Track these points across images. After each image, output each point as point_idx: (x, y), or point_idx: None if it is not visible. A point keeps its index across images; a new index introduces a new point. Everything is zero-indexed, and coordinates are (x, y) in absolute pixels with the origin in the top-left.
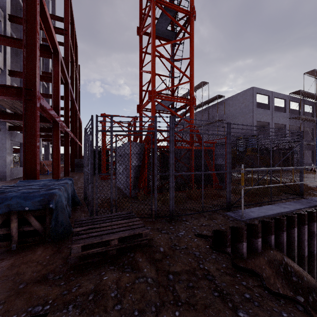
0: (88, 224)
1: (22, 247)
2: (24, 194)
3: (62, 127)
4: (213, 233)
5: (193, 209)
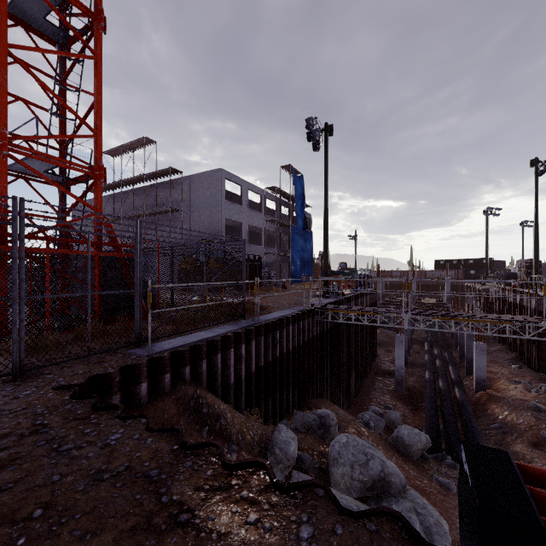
0: None
1: None
2: None
3: None
4: (88, 379)
5: (69, 353)
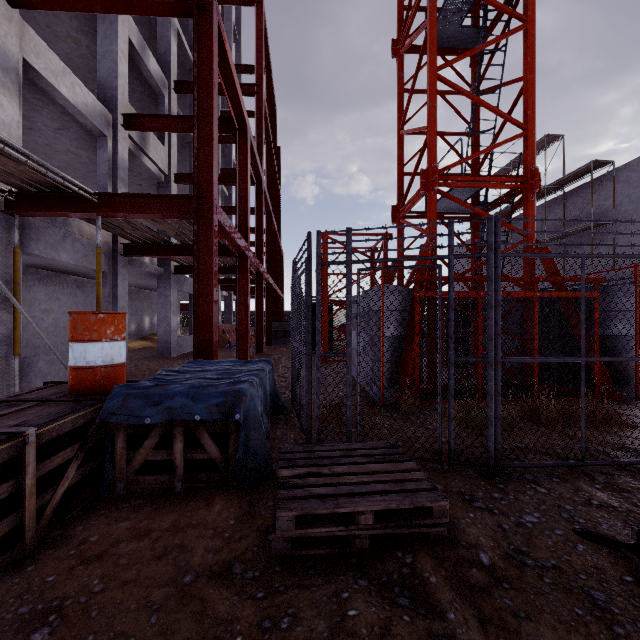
0: (305, 463)
1: (190, 490)
2: (193, 390)
3: (252, 262)
4: (636, 537)
5: (553, 453)
